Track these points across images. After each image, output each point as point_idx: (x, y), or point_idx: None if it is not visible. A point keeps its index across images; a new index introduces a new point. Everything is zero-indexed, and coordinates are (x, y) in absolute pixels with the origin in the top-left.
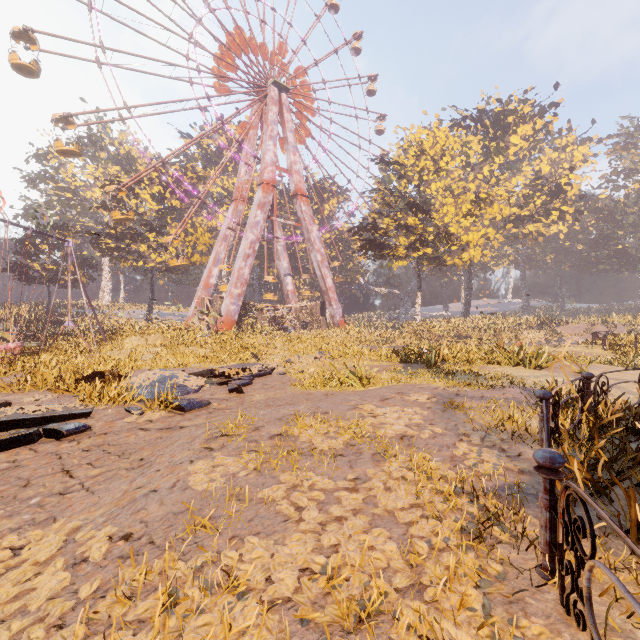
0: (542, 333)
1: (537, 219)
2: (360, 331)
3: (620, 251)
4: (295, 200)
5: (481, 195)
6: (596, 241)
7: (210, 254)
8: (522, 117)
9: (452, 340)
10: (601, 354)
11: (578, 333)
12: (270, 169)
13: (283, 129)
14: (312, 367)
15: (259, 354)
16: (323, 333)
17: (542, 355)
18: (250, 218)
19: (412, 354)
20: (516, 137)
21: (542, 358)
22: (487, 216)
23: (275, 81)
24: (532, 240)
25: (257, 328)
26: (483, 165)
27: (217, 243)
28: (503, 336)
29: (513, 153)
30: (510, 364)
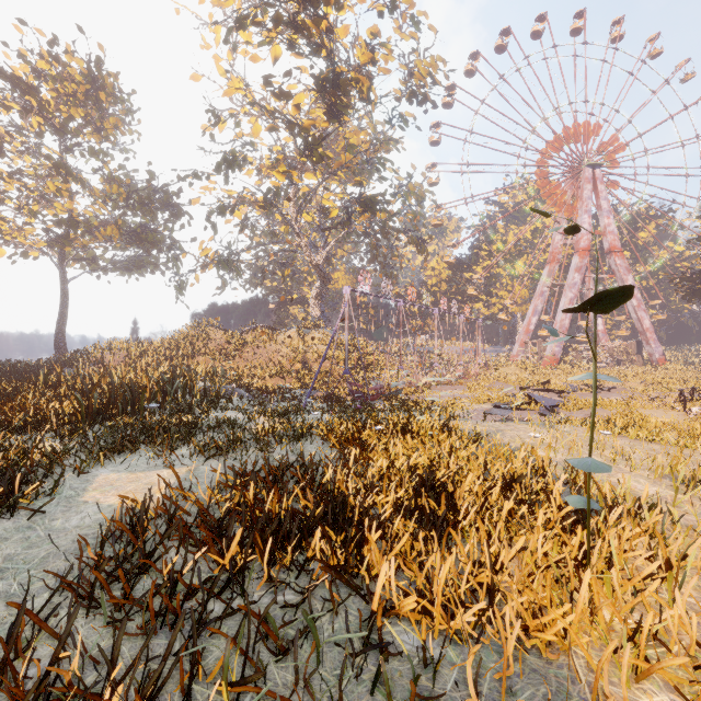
0: None
1: None
2: (683, 369)
3: None
4: (608, 256)
5: None
6: None
7: (523, 304)
8: None
9: None
10: None
11: None
12: (585, 238)
13: (596, 199)
14: (640, 387)
15: (599, 380)
16: (640, 370)
17: None
18: (568, 280)
19: None
20: None
21: None
22: None
23: (589, 163)
24: None
25: (575, 364)
26: None
27: (534, 298)
28: None
29: None
30: None
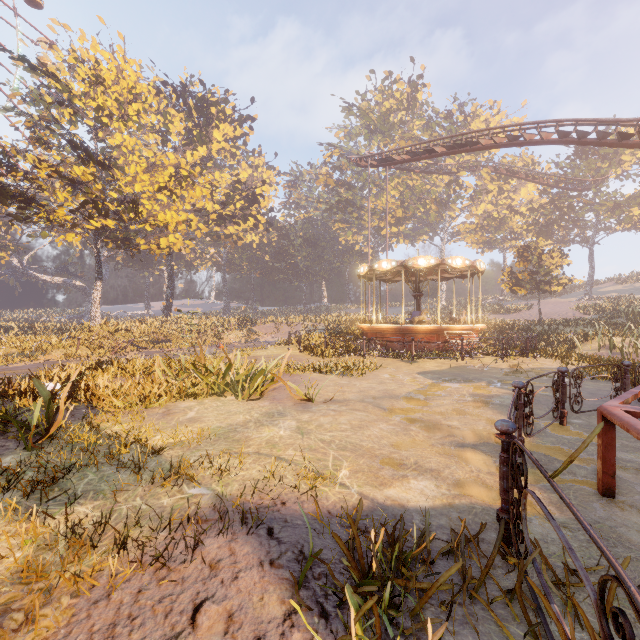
0: (242, 333)
1: (237, 222)
2: None
3: (294, 265)
4: None
5: (182, 170)
6: (279, 254)
7: None
8: (225, 113)
9: (147, 346)
10: (301, 356)
11: (270, 332)
12: None
13: None
14: None
15: None
16: None
17: (260, 375)
18: None
19: (2, 402)
20: (219, 133)
21: (259, 379)
22: (189, 200)
23: None
24: (233, 243)
25: None
26: (186, 149)
27: None
28: (207, 338)
29: (216, 151)
30: (215, 393)
